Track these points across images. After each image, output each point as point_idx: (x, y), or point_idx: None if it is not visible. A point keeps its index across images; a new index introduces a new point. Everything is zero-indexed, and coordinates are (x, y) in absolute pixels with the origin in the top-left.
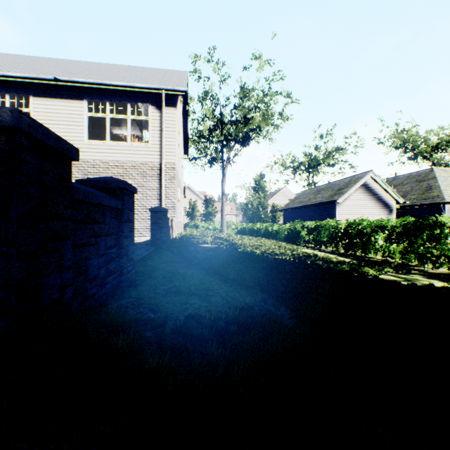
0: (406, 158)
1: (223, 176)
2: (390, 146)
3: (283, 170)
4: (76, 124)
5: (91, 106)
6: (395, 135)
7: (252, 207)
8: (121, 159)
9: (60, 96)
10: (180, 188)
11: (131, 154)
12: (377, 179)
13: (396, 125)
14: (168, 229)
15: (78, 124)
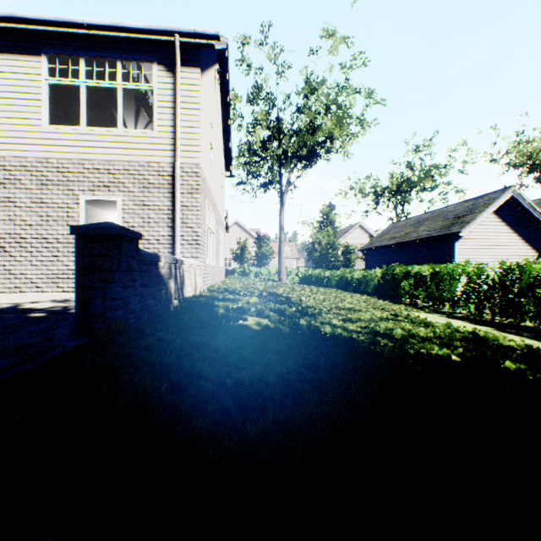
0: (534, 179)
1: (281, 205)
2: (507, 164)
3: (362, 197)
4: (28, 97)
5: (53, 66)
6: (517, 147)
7: (320, 247)
8: (105, 158)
9: (0, 49)
10: (215, 215)
11: (123, 149)
12: (522, 200)
13: (519, 134)
14: (152, 283)
15: (31, 96)
